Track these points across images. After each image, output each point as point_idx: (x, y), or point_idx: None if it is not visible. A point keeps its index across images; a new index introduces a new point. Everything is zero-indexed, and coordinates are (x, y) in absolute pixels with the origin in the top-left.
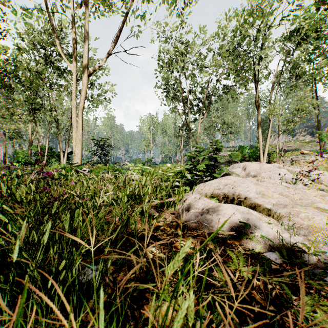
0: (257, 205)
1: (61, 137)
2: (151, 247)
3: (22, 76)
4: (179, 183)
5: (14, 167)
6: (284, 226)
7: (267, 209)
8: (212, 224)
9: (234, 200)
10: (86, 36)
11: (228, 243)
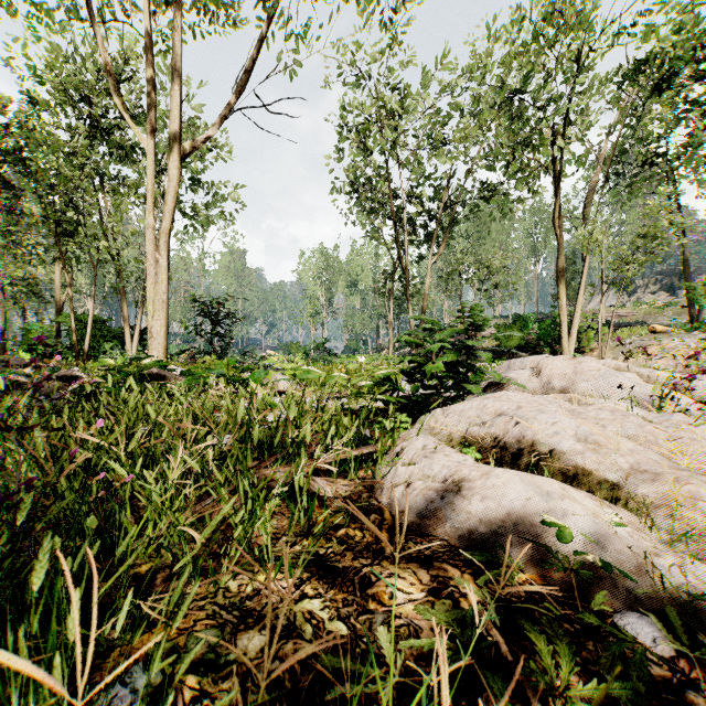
0: (581, 471)
1: (126, 296)
2: (310, 600)
3: (33, 160)
4: (385, 403)
5: (18, 362)
6: (658, 534)
7: (609, 483)
8: (471, 522)
9: (523, 456)
10: (176, 69)
11: (516, 583)
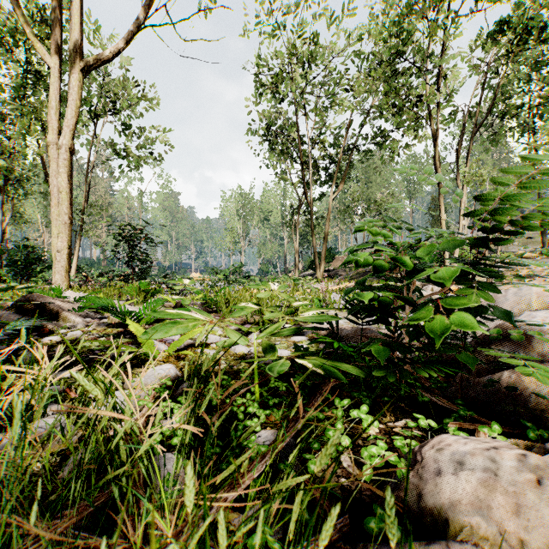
0: None
1: None
2: None
3: None
4: None
5: None
6: None
7: None
8: None
9: None
10: None
11: None
